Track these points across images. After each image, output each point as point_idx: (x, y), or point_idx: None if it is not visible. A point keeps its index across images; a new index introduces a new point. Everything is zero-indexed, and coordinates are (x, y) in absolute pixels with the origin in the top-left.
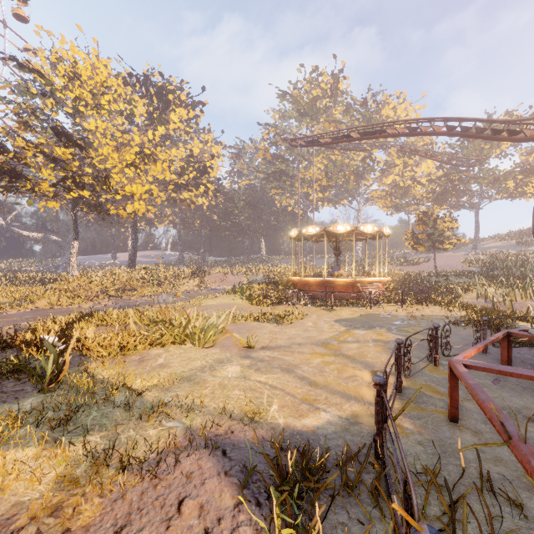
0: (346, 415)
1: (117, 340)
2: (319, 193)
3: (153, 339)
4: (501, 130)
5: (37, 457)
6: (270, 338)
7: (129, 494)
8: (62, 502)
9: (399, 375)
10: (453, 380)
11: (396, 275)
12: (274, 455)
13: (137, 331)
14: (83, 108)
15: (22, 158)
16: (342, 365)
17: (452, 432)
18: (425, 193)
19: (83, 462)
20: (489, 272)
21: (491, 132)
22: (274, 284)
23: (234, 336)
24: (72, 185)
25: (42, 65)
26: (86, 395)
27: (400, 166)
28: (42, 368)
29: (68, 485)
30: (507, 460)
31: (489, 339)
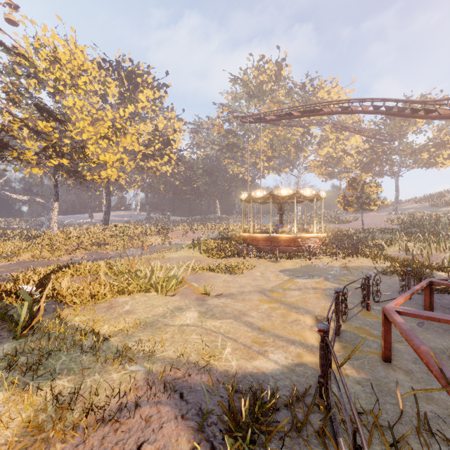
0: (292, 356)
1: (88, 289)
2: (265, 163)
3: (121, 288)
4: (418, 109)
5: (6, 402)
6: (224, 286)
7: (91, 439)
8: (26, 448)
9: (337, 320)
10: (387, 325)
11: (330, 232)
12: (227, 397)
13: (107, 281)
14: (62, 88)
15: (8, 131)
16: (287, 311)
17: (386, 372)
18: (354, 163)
19: (50, 406)
20: (408, 229)
21: (411, 111)
22: (228, 240)
23: (193, 285)
24: (52, 154)
25: (27, 50)
26: (57, 340)
27: (333, 140)
28: (19, 315)
29: (34, 429)
30: (438, 398)
31: (415, 287)
